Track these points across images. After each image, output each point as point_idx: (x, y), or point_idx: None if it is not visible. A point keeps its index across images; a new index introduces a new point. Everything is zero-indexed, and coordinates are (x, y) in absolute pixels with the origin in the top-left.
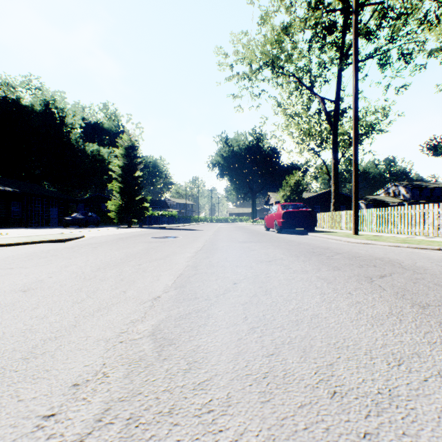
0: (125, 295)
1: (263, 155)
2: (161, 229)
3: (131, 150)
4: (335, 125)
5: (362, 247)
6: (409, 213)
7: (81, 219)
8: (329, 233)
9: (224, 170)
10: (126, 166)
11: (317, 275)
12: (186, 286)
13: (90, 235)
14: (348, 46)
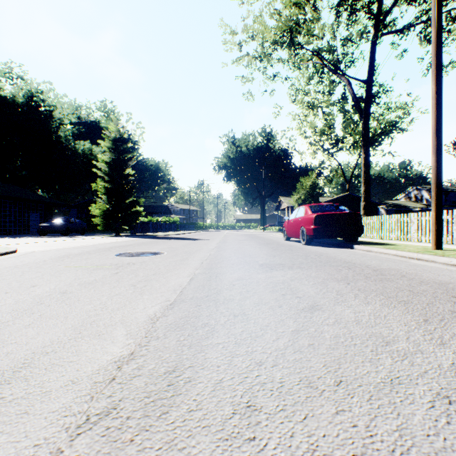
0: None
1: (273, 157)
2: (153, 238)
3: (120, 144)
4: (366, 111)
5: None
6: None
7: (60, 225)
8: (384, 245)
9: (231, 173)
10: (113, 161)
11: None
12: None
13: (34, 248)
14: (384, 12)
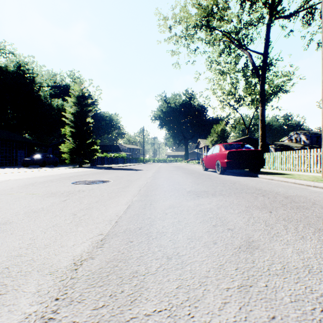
0: None
1: (194, 110)
2: (105, 169)
3: (82, 100)
4: (263, 75)
5: None
6: None
7: (38, 159)
8: (282, 174)
9: (163, 122)
10: (77, 112)
11: None
12: None
13: (10, 177)
14: (276, 2)
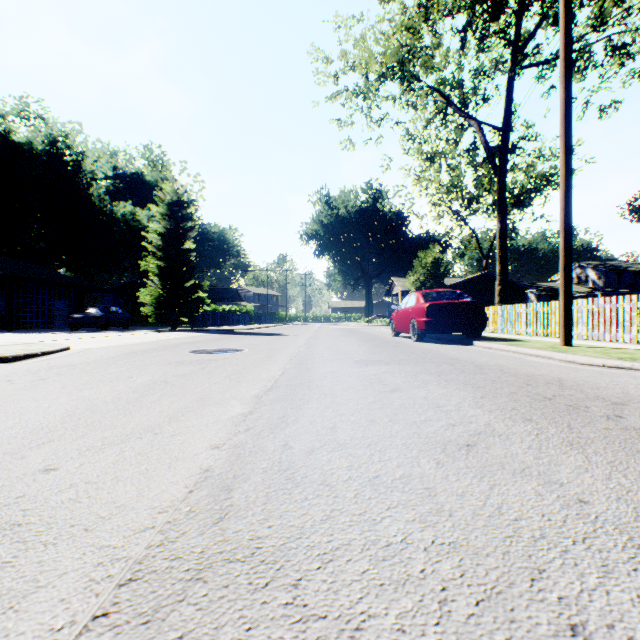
0: None
1: (383, 222)
2: (223, 334)
3: (178, 209)
4: (502, 167)
5: (632, 379)
6: None
7: (97, 317)
8: (510, 341)
9: (324, 245)
10: (169, 232)
11: None
12: None
13: (86, 345)
14: (524, 39)
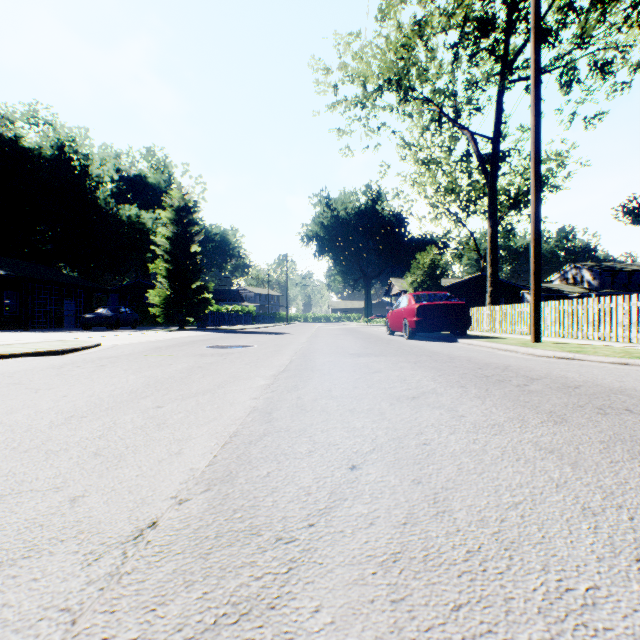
0: (64, 519)
1: (382, 224)
2: (229, 333)
3: (184, 214)
4: (493, 174)
5: (564, 365)
6: (619, 308)
7: (108, 317)
8: (491, 339)
9: (324, 246)
10: (177, 236)
11: (531, 440)
12: (235, 476)
13: (111, 342)
14: (513, 54)
